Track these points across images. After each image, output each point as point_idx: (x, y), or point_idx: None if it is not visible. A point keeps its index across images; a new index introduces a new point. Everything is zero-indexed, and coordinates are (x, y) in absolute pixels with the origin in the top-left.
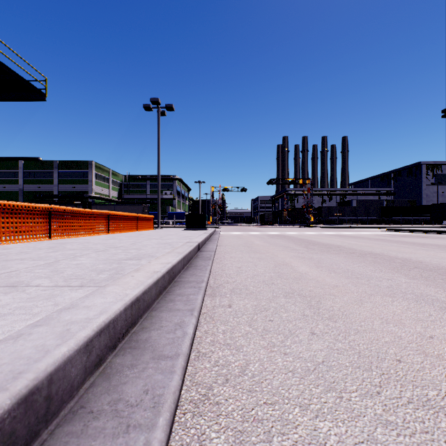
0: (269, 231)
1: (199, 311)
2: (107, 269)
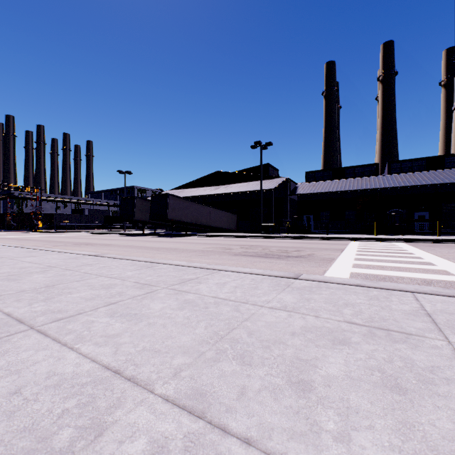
0: None
1: None
2: None
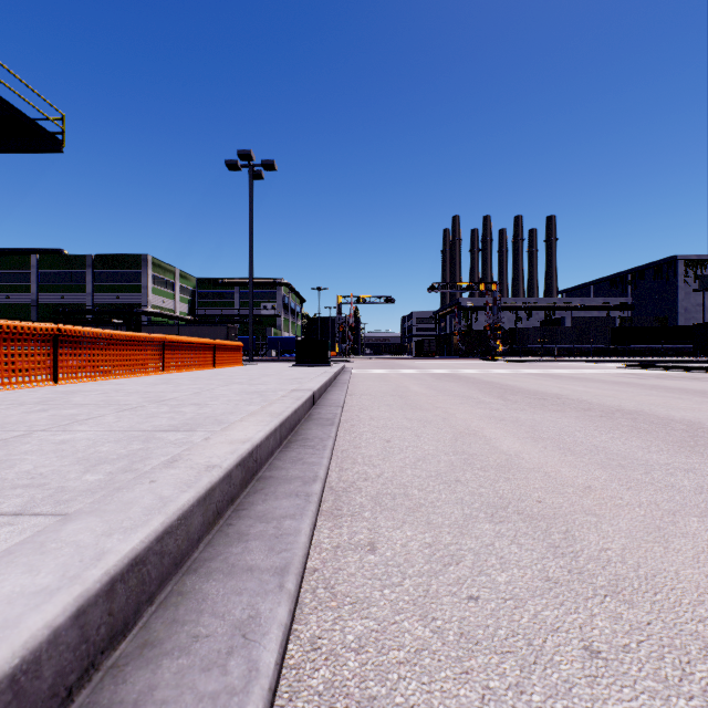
0: (432, 368)
1: (301, 572)
2: (114, 456)
